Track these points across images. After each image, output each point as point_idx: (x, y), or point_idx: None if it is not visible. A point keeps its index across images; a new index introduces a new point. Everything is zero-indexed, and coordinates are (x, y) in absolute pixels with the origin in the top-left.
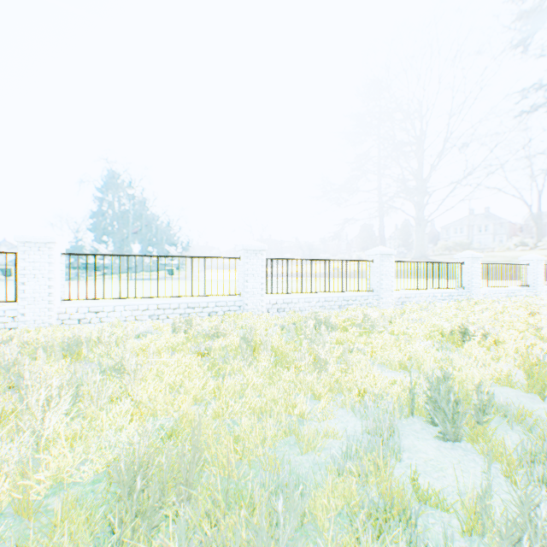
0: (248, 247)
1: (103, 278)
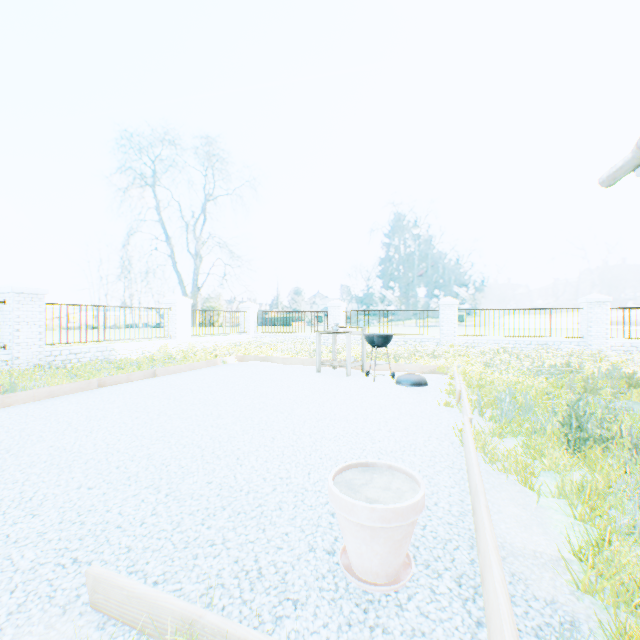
0: (590, 300)
1: (479, 323)
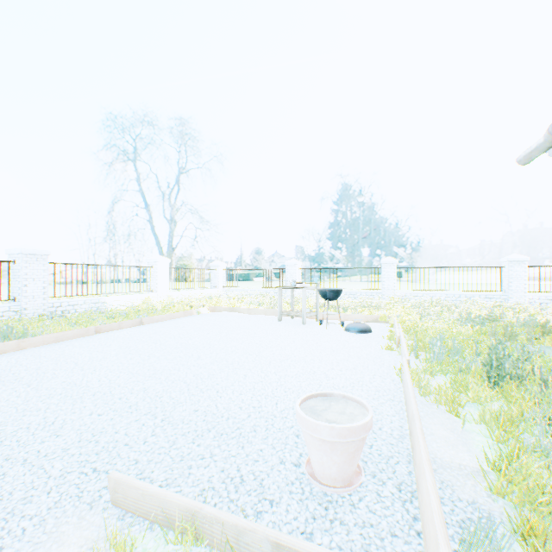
0: (511, 259)
1: (415, 279)
